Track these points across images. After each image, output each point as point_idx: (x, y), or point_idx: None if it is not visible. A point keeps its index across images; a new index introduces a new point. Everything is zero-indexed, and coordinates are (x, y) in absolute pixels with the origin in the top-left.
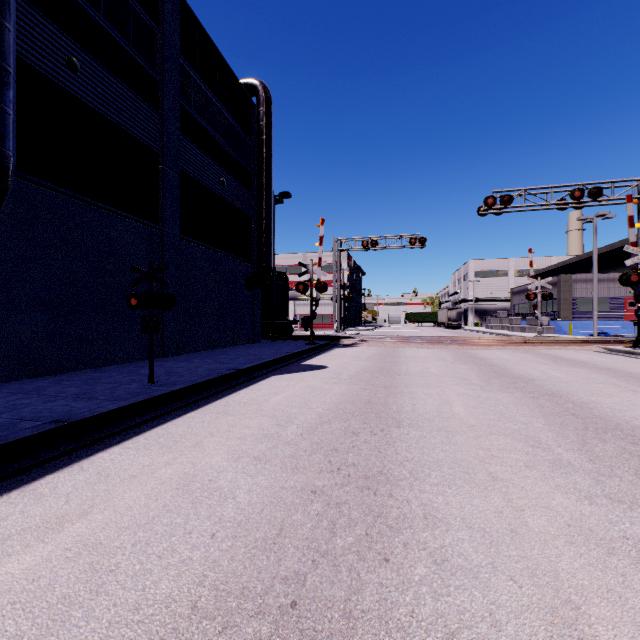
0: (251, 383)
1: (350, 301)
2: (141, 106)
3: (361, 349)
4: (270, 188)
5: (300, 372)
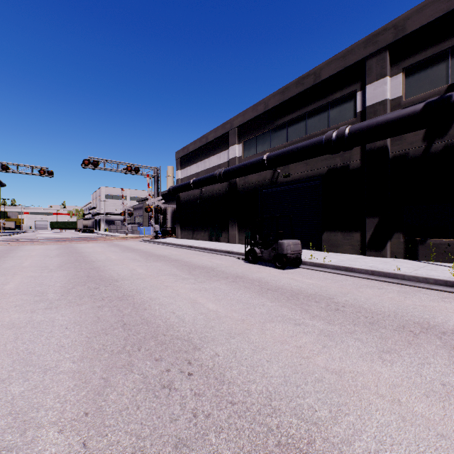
0: None
1: None
2: None
3: None
4: None
5: None
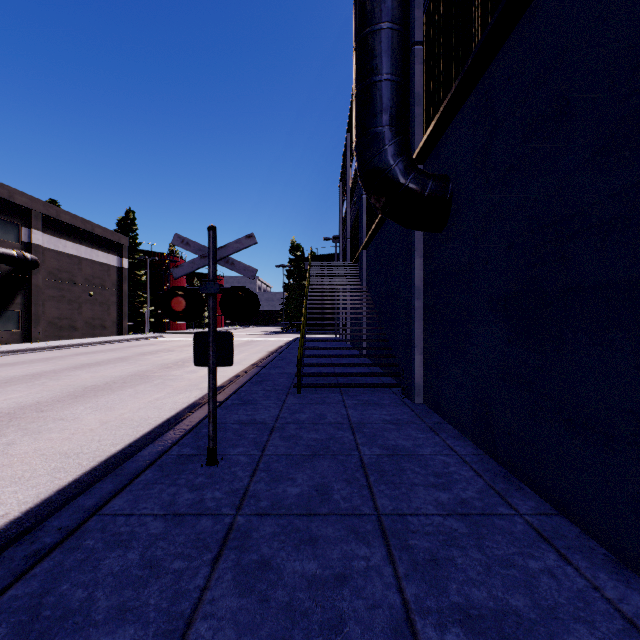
0: None
1: None
2: None
3: None
4: None
5: None
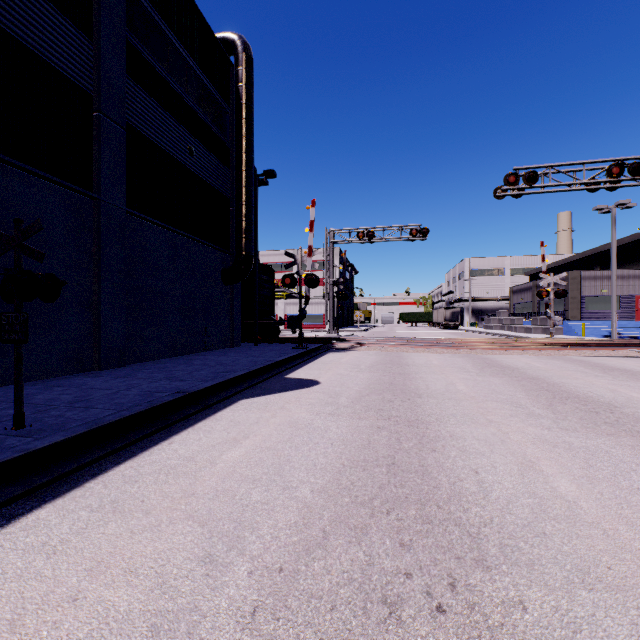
0: (203, 416)
1: (344, 299)
2: (63, 25)
3: (359, 354)
4: (251, 163)
5: (281, 392)
